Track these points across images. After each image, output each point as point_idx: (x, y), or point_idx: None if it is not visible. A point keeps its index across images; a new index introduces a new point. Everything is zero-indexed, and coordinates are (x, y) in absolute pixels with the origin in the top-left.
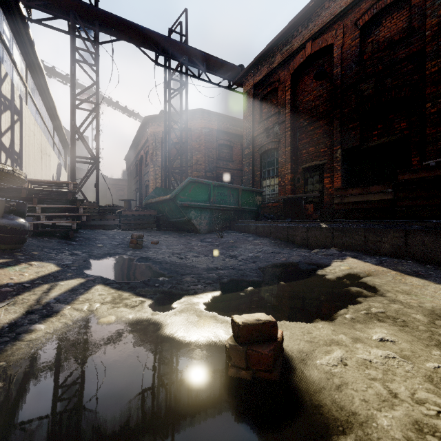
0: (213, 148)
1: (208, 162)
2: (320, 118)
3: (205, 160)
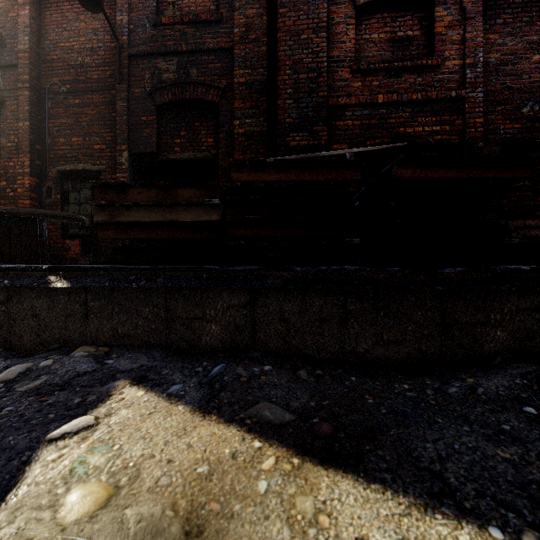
0: None
1: None
2: (93, 90)
3: None
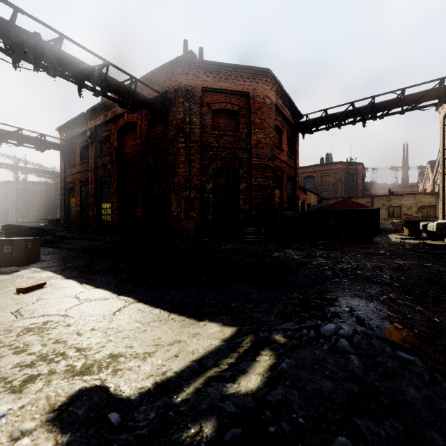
0: (44, 197)
1: (41, 203)
2: None
3: (40, 202)
